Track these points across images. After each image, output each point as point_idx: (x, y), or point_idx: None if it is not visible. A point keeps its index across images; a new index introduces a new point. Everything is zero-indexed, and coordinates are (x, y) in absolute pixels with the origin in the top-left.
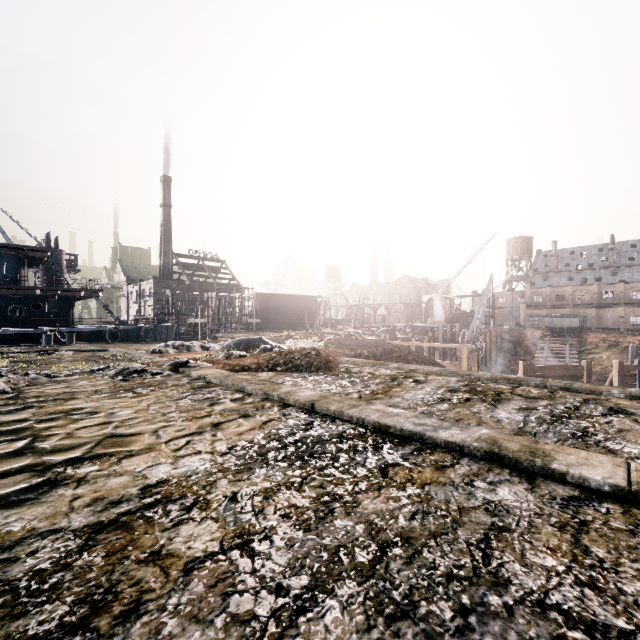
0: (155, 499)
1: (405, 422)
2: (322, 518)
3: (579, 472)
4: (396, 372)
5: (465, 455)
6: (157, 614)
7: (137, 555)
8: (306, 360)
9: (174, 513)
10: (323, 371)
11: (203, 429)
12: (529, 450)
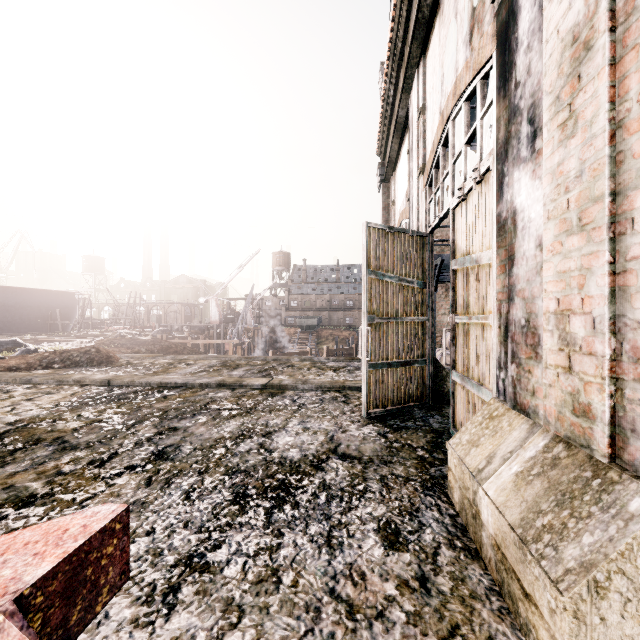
0: (24, 424)
1: (178, 380)
2: (136, 411)
3: (252, 383)
4: (173, 360)
5: (208, 388)
6: (72, 436)
7: (40, 433)
8: (87, 357)
9: (46, 424)
10: (106, 365)
11: (18, 402)
12: (237, 380)
